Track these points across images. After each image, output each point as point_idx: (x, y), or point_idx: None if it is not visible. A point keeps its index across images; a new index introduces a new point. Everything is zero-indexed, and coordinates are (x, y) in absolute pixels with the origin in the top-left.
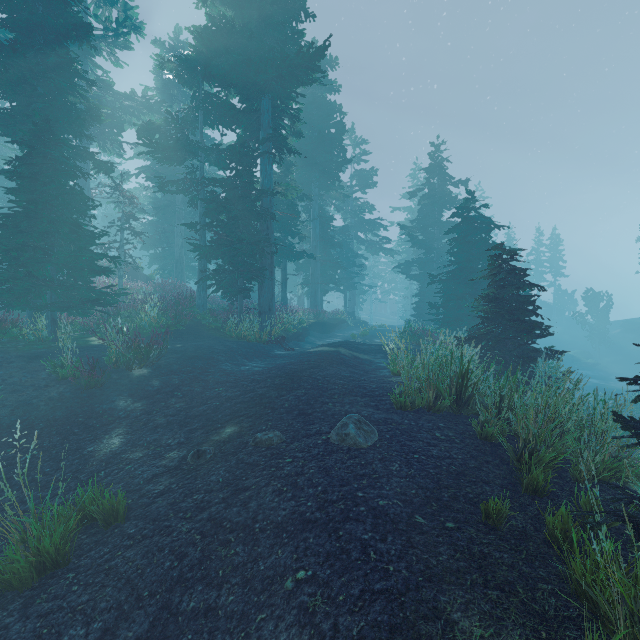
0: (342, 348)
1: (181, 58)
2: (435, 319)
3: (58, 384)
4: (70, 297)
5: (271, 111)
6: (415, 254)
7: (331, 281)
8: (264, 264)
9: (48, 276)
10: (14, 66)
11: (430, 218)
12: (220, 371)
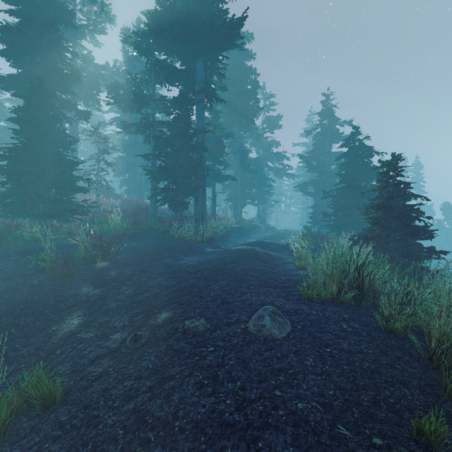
0: (257, 247)
1: (138, 34)
2: (328, 225)
3: (40, 273)
4: (56, 208)
5: (203, 71)
6: (310, 177)
7: (248, 197)
8: (198, 184)
9: (39, 193)
10: (19, 42)
11: (322, 150)
12: (163, 264)
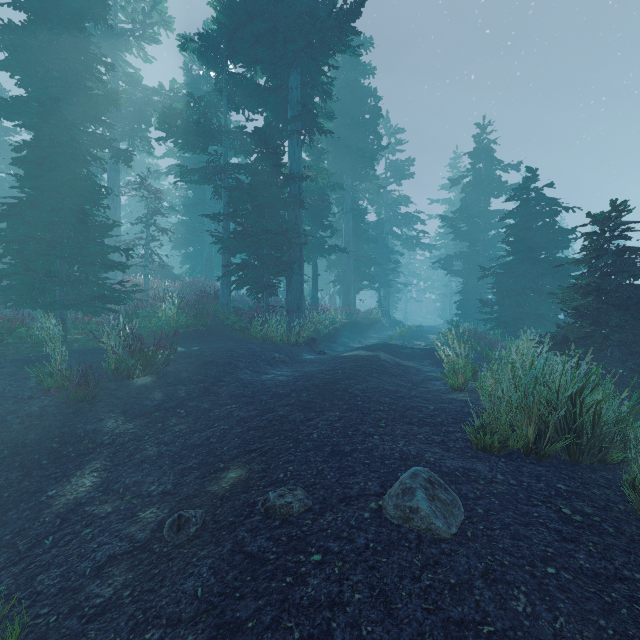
0: (381, 352)
1: (203, 35)
2: (488, 319)
3: (44, 396)
4: (78, 294)
5: (300, 88)
6: (456, 249)
7: (365, 278)
8: (292, 257)
9: (52, 270)
10: (27, 48)
11: (475, 207)
12: (236, 381)
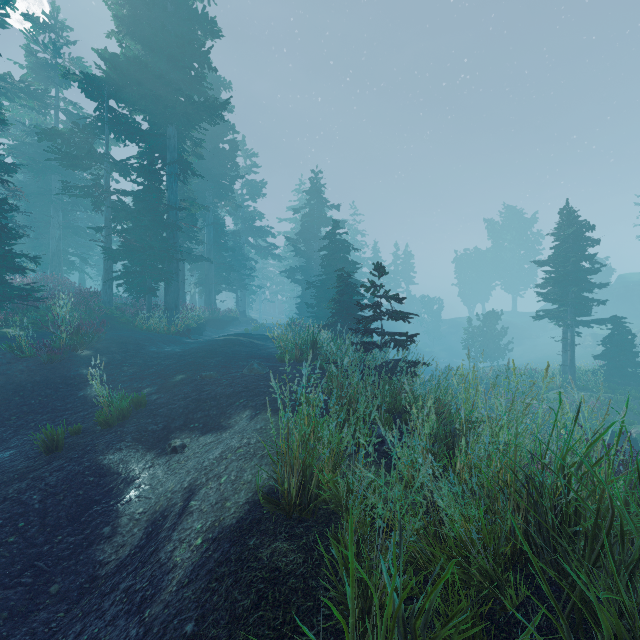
0: (240, 337)
1: (89, 76)
2: (311, 316)
3: (19, 361)
4: None
5: (176, 136)
6: (299, 261)
7: (225, 282)
8: (171, 267)
9: None
10: None
11: (310, 233)
12: (151, 351)
